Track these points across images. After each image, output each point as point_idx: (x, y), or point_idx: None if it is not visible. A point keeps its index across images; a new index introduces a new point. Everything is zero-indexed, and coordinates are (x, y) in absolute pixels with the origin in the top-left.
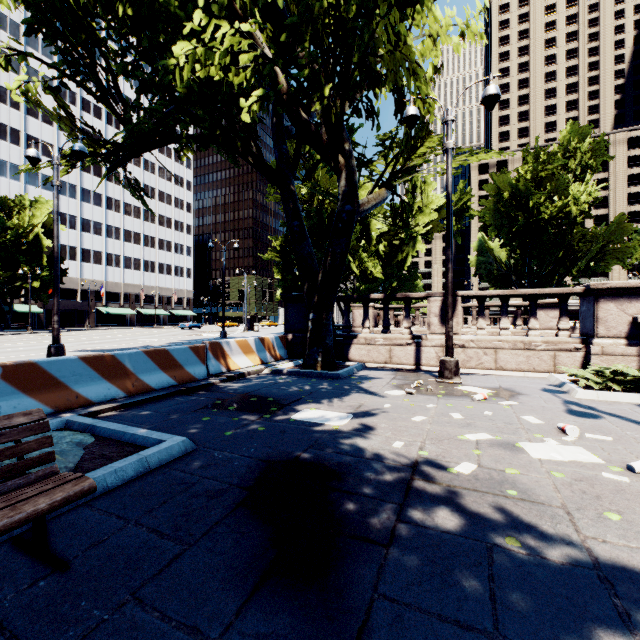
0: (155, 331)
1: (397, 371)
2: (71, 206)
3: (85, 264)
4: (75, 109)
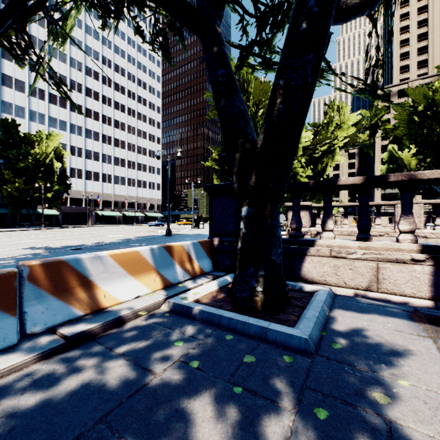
0: (129, 228)
1: (410, 316)
2: (78, 141)
3: (88, 181)
4: (81, 74)
